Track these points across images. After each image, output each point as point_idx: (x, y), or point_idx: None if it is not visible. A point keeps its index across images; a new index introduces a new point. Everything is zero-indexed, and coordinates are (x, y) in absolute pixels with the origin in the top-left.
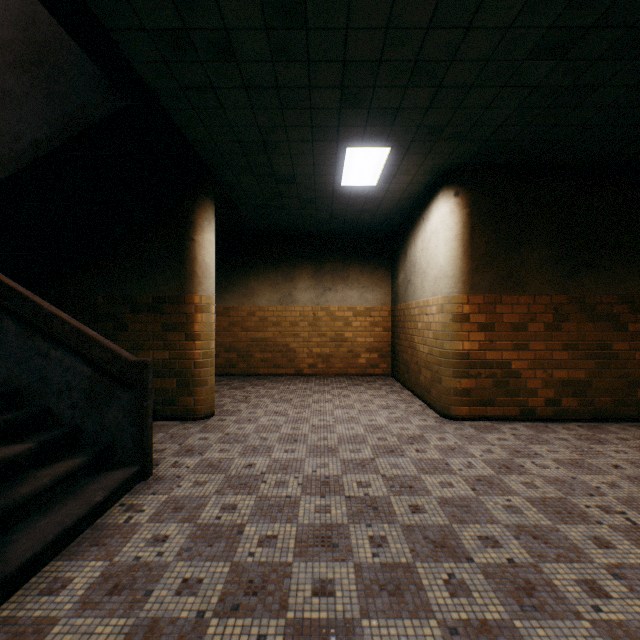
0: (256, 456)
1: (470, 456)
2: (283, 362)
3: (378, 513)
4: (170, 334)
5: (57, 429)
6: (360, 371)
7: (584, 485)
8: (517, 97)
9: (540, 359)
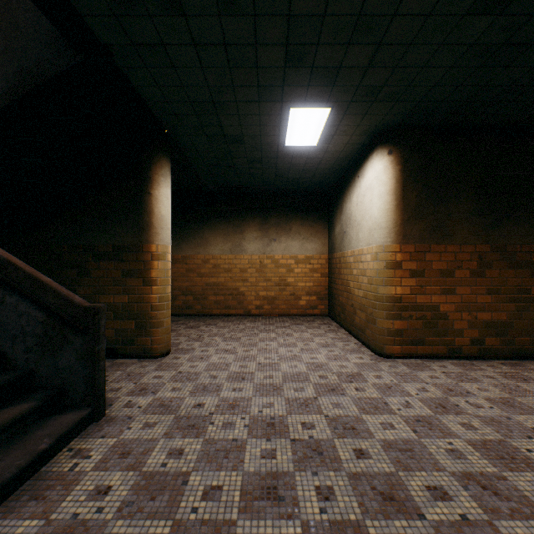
0: (205, 395)
1: (407, 395)
2: (233, 304)
3: (323, 459)
4: (129, 280)
5: (10, 373)
6: (301, 312)
7: (520, 426)
8: (453, 55)
9: (466, 302)
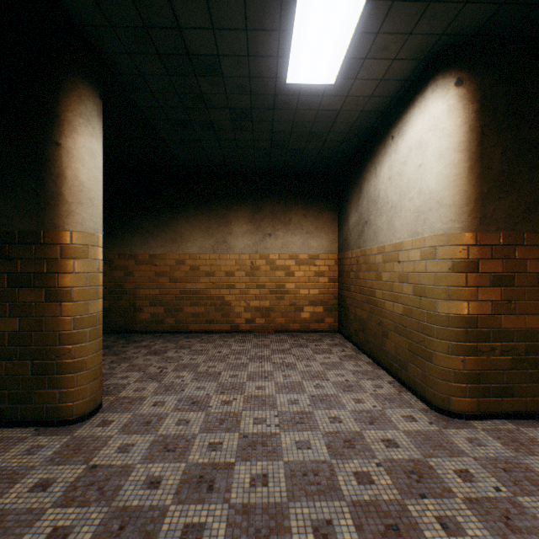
0: None
1: None
2: (217, 317)
3: None
4: (21, 291)
5: None
6: (303, 326)
7: None
8: None
9: None
